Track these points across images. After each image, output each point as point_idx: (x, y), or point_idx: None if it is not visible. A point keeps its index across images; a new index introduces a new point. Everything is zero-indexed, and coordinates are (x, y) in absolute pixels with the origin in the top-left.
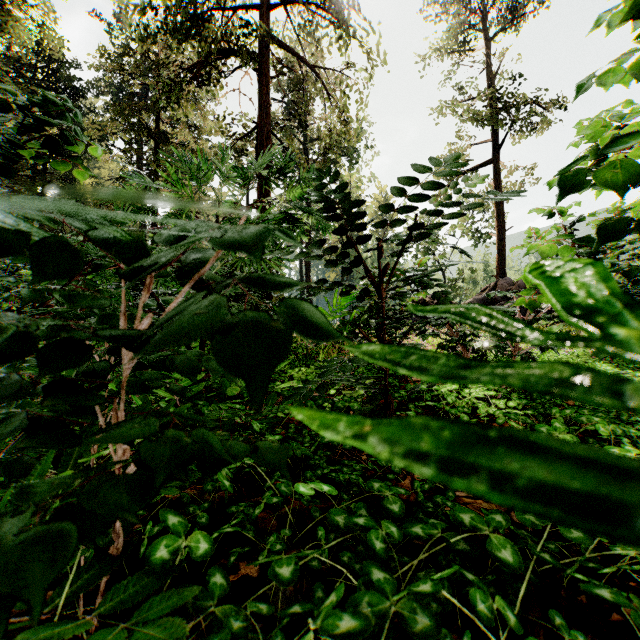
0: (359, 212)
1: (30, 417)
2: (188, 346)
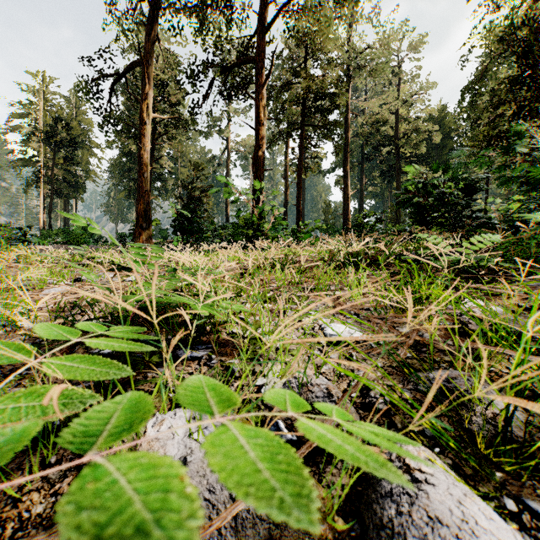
0: None
1: None
2: None
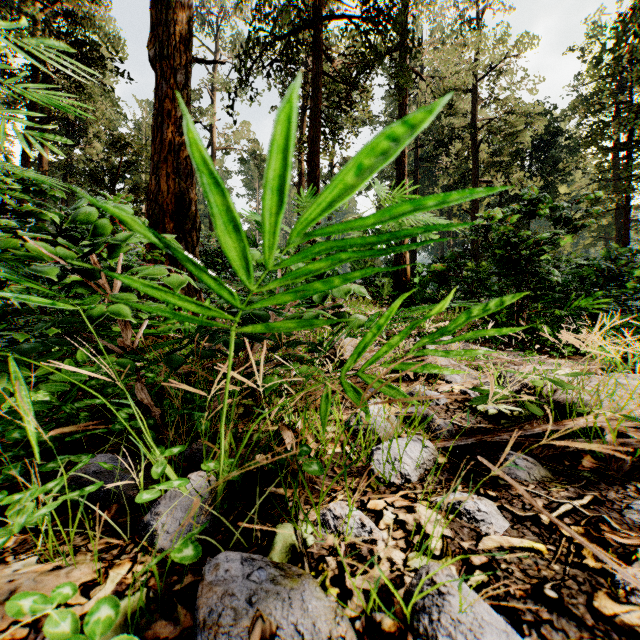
0: (630, 278)
1: (556, 317)
2: (591, 314)
